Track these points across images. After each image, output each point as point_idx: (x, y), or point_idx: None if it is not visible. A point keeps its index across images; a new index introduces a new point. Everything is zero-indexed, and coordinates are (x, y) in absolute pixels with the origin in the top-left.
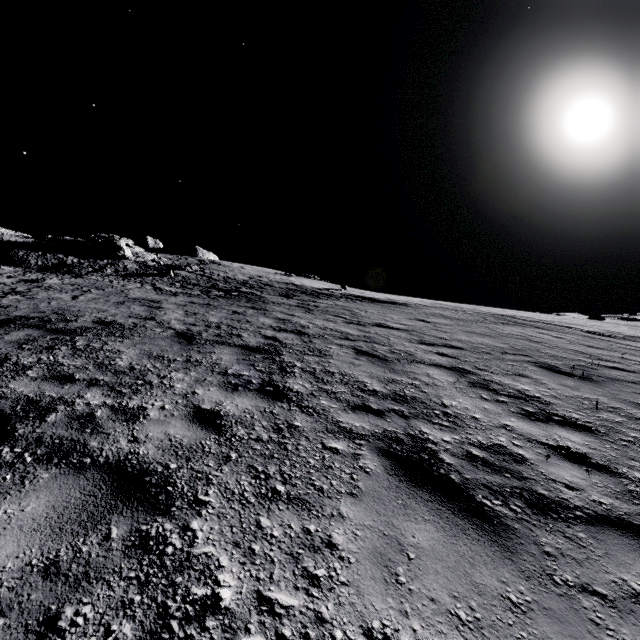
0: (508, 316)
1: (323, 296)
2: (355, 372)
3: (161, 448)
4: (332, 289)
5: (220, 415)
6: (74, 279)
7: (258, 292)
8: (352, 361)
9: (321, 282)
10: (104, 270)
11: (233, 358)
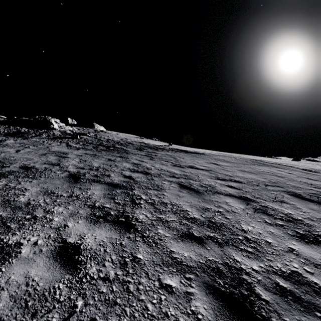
0: (258, 160)
1: (159, 149)
2: (180, 202)
3: (14, 297)
4: (164, 145)
5: (79, 249)
6: (23, 140)
7: (124, 147)
8: (178, 193)
9: (158, 142)
10: (41, 135)
11: (101, 193)
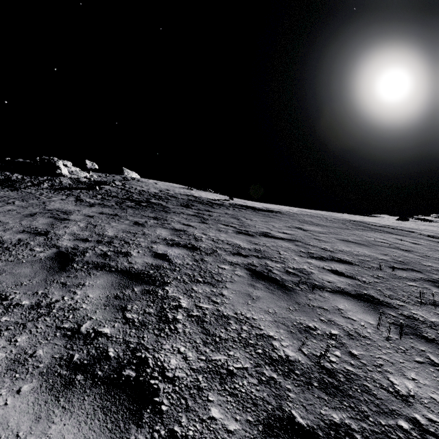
0: (360, 222)
1: (215, 206)
2: (255, 314)
3: None
4: (222, 200)
5: None
6: (9, 192)
7: (164, 203)
8: (248, 291)
9: (214, 194)
10: (41, 184)
11: (103, 295)
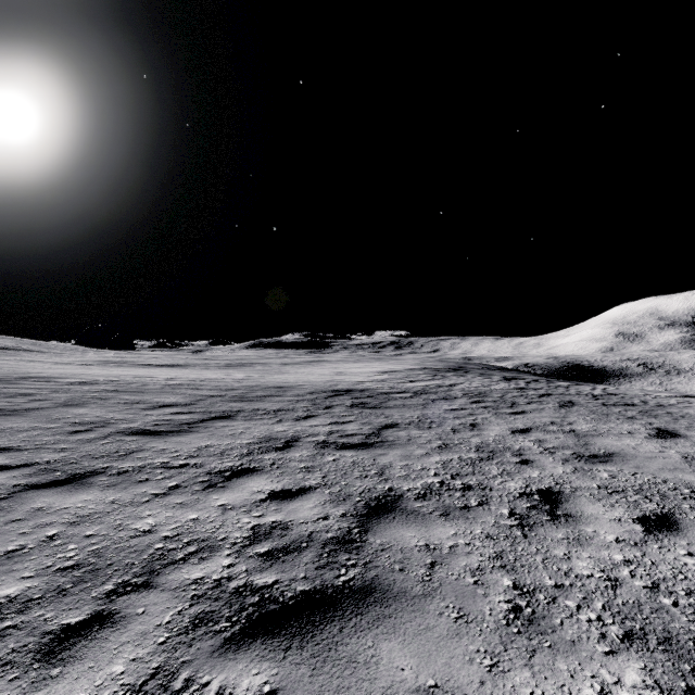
0: None
1: None
2: None
3: None
4: None
5: None
6: None
7: None
8: None
9: None
10: None
11: None
